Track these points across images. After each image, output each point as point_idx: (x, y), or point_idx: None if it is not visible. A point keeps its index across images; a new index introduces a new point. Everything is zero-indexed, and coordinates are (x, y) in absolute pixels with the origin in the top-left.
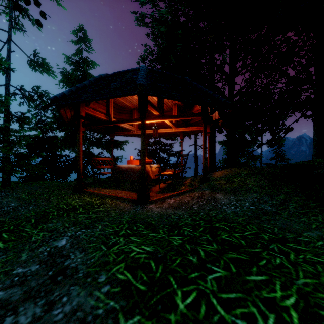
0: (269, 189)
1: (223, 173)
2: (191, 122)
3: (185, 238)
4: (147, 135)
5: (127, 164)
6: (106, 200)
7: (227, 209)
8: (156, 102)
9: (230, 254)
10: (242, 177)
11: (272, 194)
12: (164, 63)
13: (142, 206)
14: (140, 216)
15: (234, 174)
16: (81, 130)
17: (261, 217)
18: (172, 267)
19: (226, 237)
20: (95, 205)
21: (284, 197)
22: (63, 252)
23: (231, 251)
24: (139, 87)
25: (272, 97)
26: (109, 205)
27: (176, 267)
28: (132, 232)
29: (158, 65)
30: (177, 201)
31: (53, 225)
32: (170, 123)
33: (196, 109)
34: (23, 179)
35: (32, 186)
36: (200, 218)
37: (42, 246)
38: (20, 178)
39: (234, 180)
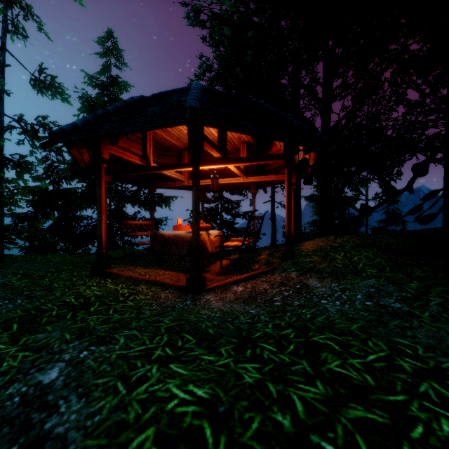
0: (392, 271)
1: (317, 245)
2: (267, 168)
3: (264, 367)
4: (203, 187)
5: (174, 230)
6: (139, 287)
7: (329, 306)
8: (216, 138)
9: (352, 411)
10: (347, 252)
11: (397, 280)
12: (228, 83)
13: (194, 298)
14: (191, 318)
15: (334, 247)
16: (102, 180)
17: (388, 323)
18: (244, 441)
19: (337, 367)
20: (120, 297)
21: (418, 285)
22: (48, 398)
23: (353, 402)
24: (189, 113)
25: (384, 133)
26: (142, 296)
27: (252, 441)
28: (175, 351)
29: (219, 85)
30: (249, 290)
31: (45, 337)
32: (237, 170)
33: (275, 149)
34: (26, 250)
35: (34, 262)
36: (288, 323)
37: (15, 382)
38: (22, 249)
39: (334, 257)
